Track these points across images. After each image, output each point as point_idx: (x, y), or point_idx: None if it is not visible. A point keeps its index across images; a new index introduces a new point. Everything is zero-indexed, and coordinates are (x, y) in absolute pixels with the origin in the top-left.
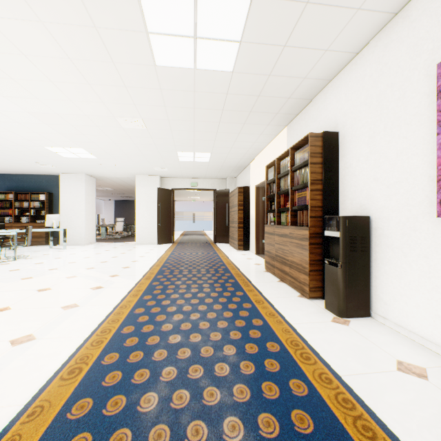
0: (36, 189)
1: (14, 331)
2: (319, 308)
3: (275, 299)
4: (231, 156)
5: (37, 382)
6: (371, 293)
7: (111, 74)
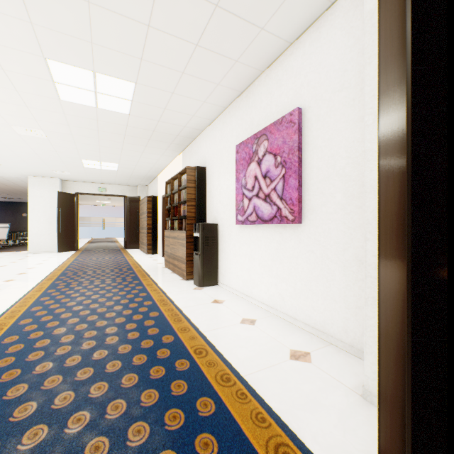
0: None
1: None
2: (190, 284)
3: (162, 282)
4: (139, 168)
5: None
6: (218, 270)
7: (13, 96)
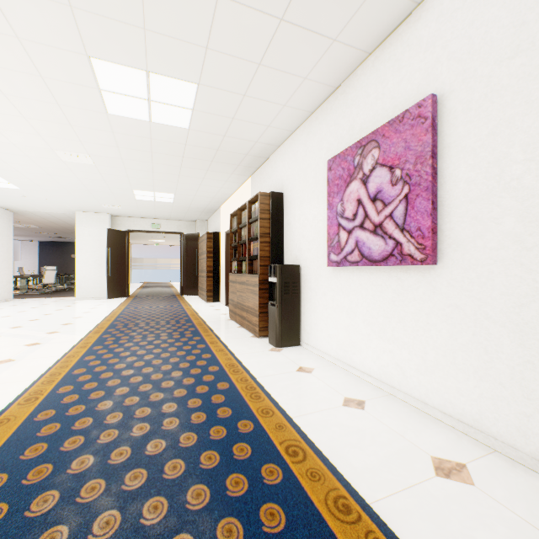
0: None
1: None
2: (264, 343)
3: (229, 340)
4: (199, 199)
5: None
6: (301, 326)
7: (55, 113)
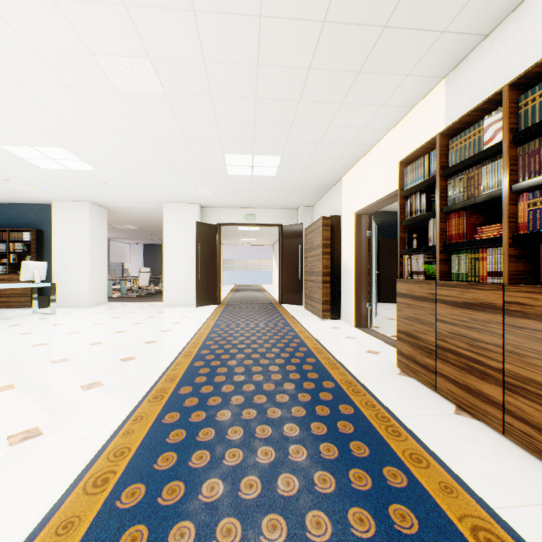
0: (20, 224)
1: None
2: None
3: (525, 518)
4: (314, 164)
5: None
6: None
7: None
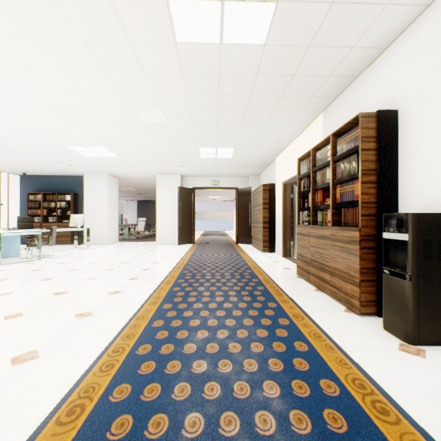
0: (63, 189)
1: (19, 344)
2: (376, 329)
3: (316, 314)
4: (256, 151)
5: (28, 425)
6: None
7: (128, 57)
